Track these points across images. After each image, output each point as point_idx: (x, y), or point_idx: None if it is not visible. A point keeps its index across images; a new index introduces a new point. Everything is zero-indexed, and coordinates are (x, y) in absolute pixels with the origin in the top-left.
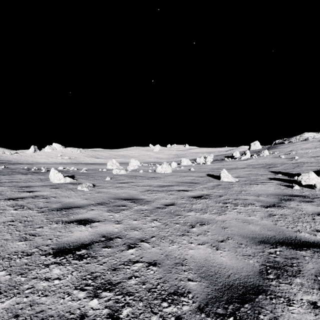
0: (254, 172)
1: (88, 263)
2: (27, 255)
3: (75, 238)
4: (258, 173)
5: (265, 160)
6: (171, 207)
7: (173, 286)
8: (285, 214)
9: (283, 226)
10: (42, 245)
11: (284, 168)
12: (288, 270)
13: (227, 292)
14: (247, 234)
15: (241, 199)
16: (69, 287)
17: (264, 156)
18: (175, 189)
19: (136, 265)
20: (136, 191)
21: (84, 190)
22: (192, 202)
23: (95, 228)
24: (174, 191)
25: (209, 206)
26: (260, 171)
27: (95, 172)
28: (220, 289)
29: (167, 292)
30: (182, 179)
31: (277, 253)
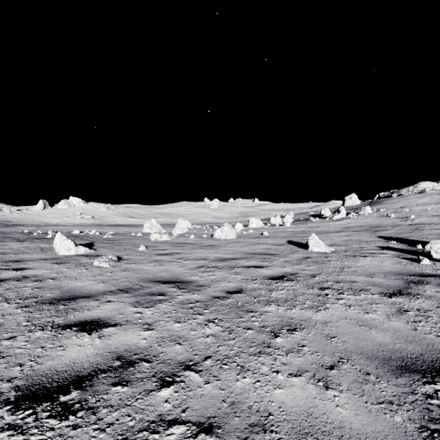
0: (355, 237)
1: (76, 427)
2: None
3: (66, 363)
4: (361, 239)
5: (367, 221)
6: (238, 296)
7: None
8: (424, 309)
9: (430, 333)
10: (1, 379)
11: (398, 232)
12: None
13: None
14: (373, 351)
15: (346, 281)
16: None
17: (366, 215)
18: (243, 265)
19: (172, 431)
20: (183, 267)
21: (103, 266)
22: (270, 287)
23: (106, 339)
24: (241, 267)
25: (298, 294)
26: (364, 237)
27: (125, 238)
28: None
29: None
30: (251, 249)
31: None
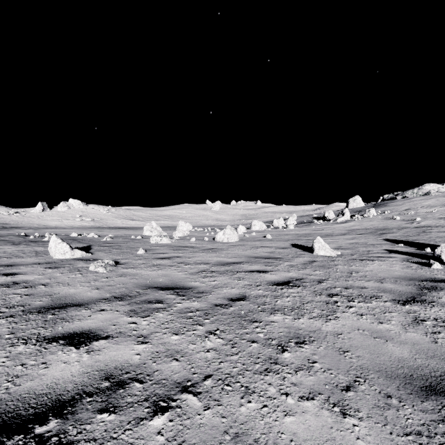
0: (360, 240)
1: None
2: None
3: (47, 384)
4: (367, 242)
5: (372, 223)
6: (241, 303)
7: None
8: (441, 319)
9: None
10: None
11: (404, 235)
12: None
13: None
14: (392, 368)
15: (355, 287)
16: None
17: (370, 217)
18: (246, 269)
19: None
20: (183, 272)
21: (99, 271)
22: (275, 294)
23: (96, 354)
24: (243, 272)
25: (305, 301)
26: (370, 239)
27: (125, 241)
28: None
29: None
30: (255, 252)
31: None
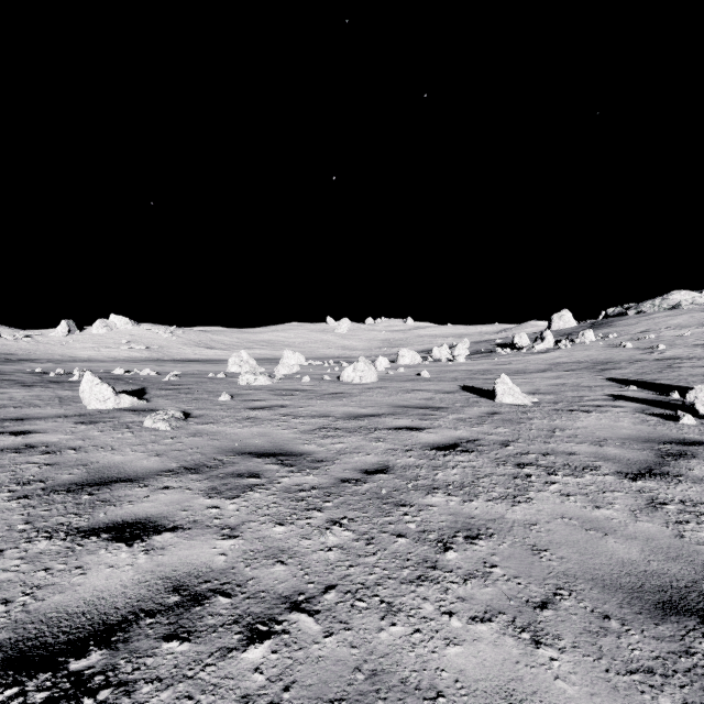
0: (569, 380)
1: None
2: None
3: (85, 598)
4: (579, 383)
5: (589, 353)
6: (381, 478)
7: None
8: (692, 501)
9: None
10: None
11: (639, 372)
12: None
13: None
14: (613, 576)
15: (560, 452)
16: None
17: (586, 344)
18: (389, 426)
19: None
20: (291, 430)
21: (160, 428)
22: (434, 463)
23: (158, 554)
24: (385, 430)
25: (481, 474)
26: (584, 379)
27: (198, 381)
28: None
29: None
30: (403, 399)
31: None
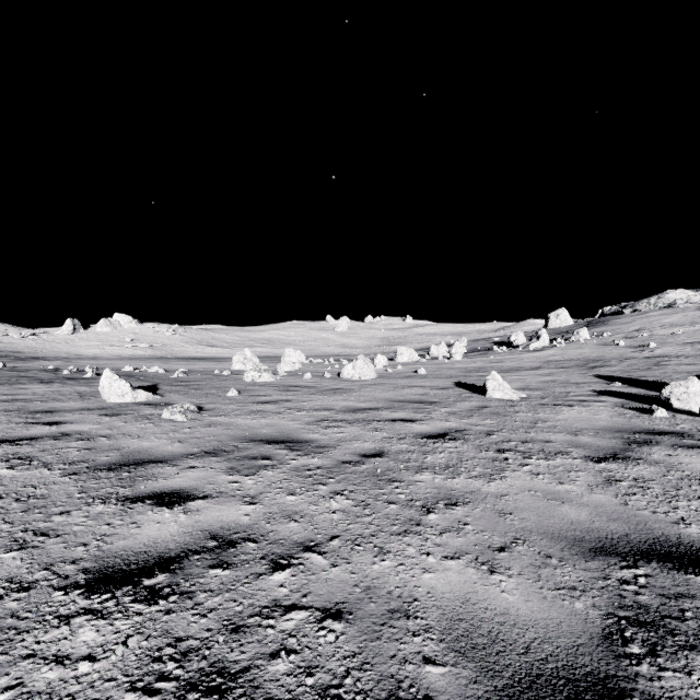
0: (560, 377)
1: (170, 612)
2: (19, 589)
3: (144, 542)
4: (569, 379)
5: (582, 351)
6: (377, 460)
7: (385, 679)
8: (643, 479)
9: (644, 509)
10: (62, 560)
11: (627, 369)
12: (676, 631)
13: (527, 699)
14: (561, 531)
15: (538, 440)
16: (116, 683)
17: (580, 342)
18: (385, 418)
19: (291, 616)
20: (296, 421)
21: (177, 419)
22: (424, 449)
23: (195, 514)
24: (382, 421)
25: (465, 458)
26: (574, 376)
27: (206, 378)
28: (508, 689)
29: (371, 699)
30: (399, 394)
31: (640, 581)
